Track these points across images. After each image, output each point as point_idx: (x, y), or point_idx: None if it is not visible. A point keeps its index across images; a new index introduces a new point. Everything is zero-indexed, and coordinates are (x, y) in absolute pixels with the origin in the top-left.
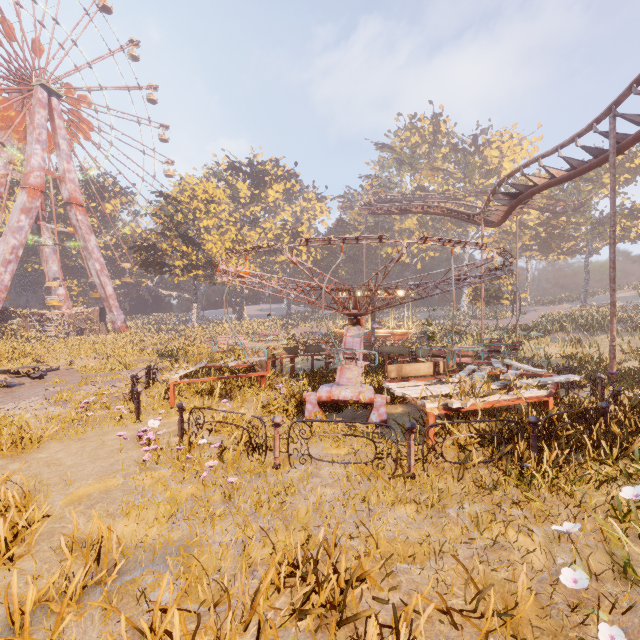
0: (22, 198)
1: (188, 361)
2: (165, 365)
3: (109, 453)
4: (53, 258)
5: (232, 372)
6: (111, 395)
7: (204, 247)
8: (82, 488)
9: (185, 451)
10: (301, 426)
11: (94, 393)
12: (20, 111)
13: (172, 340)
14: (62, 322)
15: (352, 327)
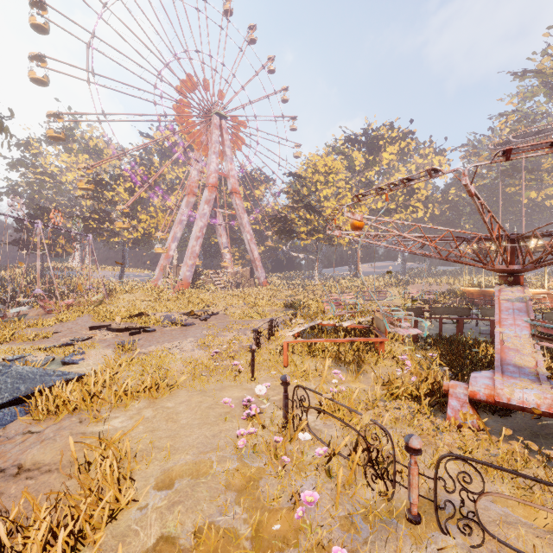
0: (205, 194)
1: (304, 317)
2: (289, 316)
3: (217, 417)
4: (223, 233)
5: (346, 331)
6: (240, 344)
7: (324, 213)
8: (178, 465)
9: (284, 444)
10: (444, 435)
11: (228, 340)
12: (205, 135)
13: (298, 293)
14: (227, 278)
15: (506, 287)
